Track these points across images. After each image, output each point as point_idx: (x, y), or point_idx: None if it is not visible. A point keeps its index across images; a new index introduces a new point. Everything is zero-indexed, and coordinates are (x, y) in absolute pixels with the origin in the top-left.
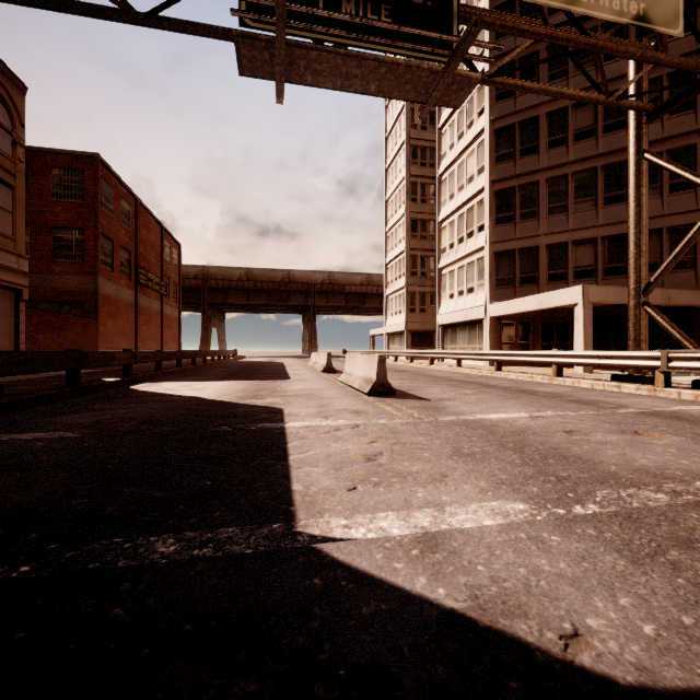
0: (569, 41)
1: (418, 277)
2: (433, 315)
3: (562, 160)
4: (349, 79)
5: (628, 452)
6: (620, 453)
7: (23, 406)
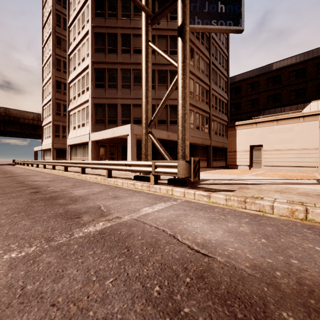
0: None
1: (61, 116)
2: None
3: (128, 61)
4: None
5: None
6: None
7: None
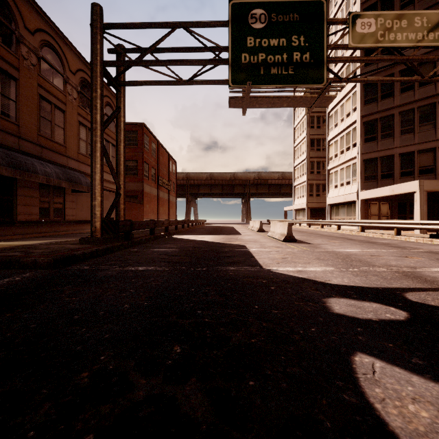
0: (391, 60)
1: (315, 174)
2: (325, 198)
3: (410, 99)
4: (274, 104)
5: (391, 261)
6: (387, 261)
7: (142, 242)
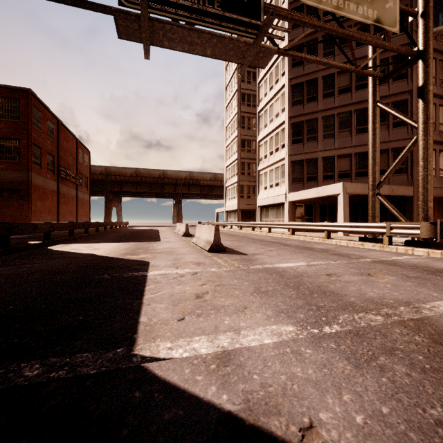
0: (332, 31)
1: (245, 176)
2: (255, 200)
3: (331, 105)
4: (193, 45)
5: (363, 287)
6: (358, 288)
7: None
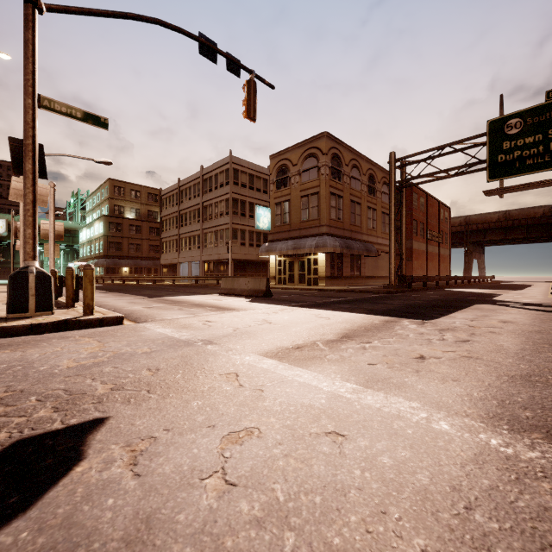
0: None
1: None
2: None
3: None
4: (527, 189)
5: None
6: None
7: (418, 290)
